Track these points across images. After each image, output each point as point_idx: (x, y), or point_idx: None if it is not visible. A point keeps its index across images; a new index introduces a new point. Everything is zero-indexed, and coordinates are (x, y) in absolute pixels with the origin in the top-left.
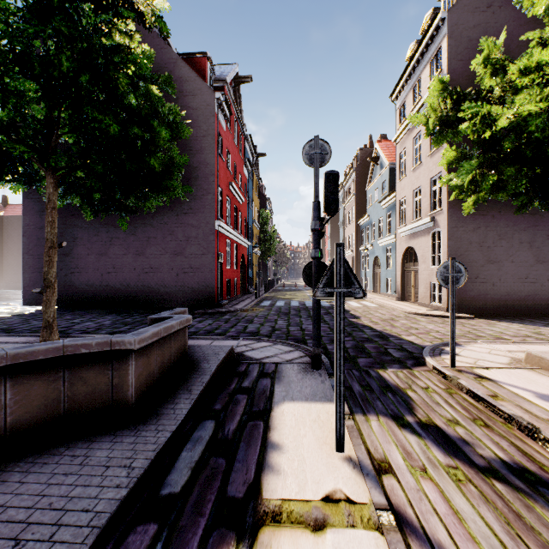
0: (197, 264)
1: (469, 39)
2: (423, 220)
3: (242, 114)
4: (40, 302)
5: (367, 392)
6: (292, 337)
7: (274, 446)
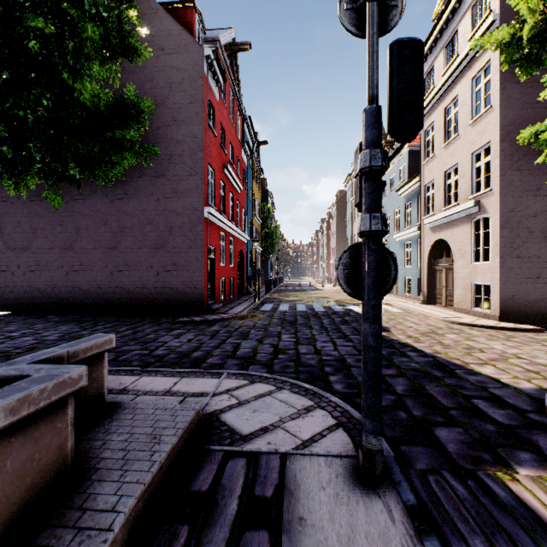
0: (182, 260)
1: None
2: (462, 205)
3: (240, 90)
4: None
5: None
6: (305, 368)
7: None
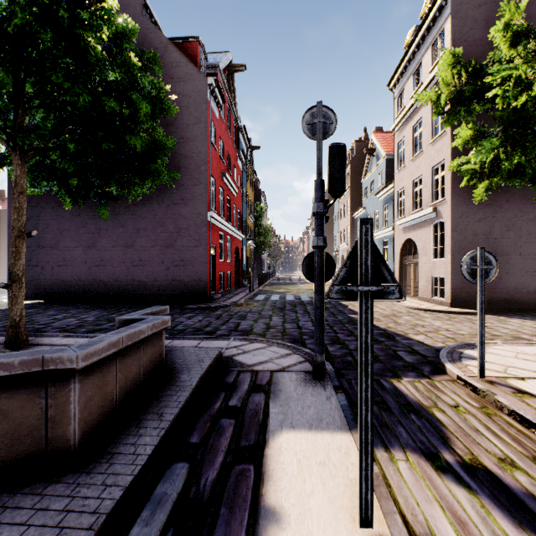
0: (189, 257)
1: (475, 19)
2: (424, 210)
3: (236, 104)
4: (26, 296)
5: (384, 412)
6: (289, 336)
7: (268, 514)
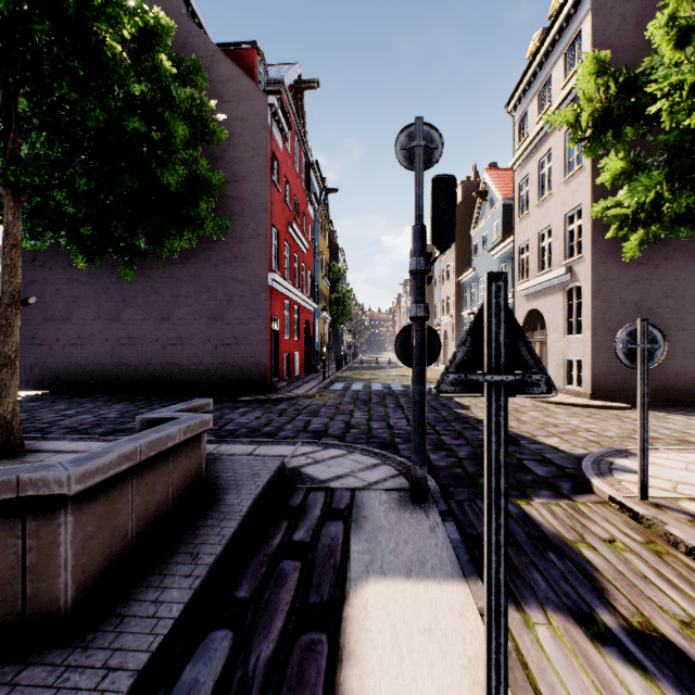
0: (243, 333)
1: (622, 16)
2: (554, 271)
3: (306, 133)
4: (29, 385)
5: (511, 550)
6: (376, 439)
7: None
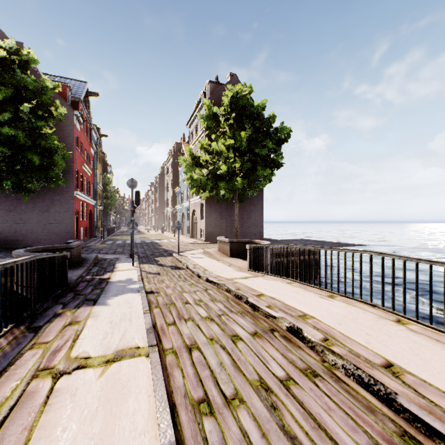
0: (61, 218)
1: None
2: (197, 197)
3: (90, 113)
4: None
5: (147, 261)
6: (125, 253)
7: (116, 267)
